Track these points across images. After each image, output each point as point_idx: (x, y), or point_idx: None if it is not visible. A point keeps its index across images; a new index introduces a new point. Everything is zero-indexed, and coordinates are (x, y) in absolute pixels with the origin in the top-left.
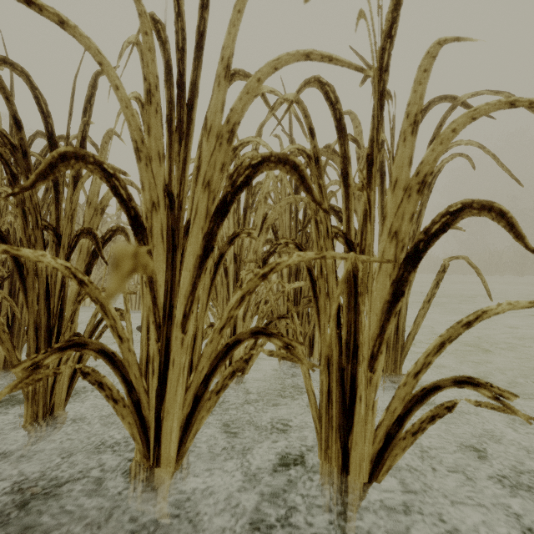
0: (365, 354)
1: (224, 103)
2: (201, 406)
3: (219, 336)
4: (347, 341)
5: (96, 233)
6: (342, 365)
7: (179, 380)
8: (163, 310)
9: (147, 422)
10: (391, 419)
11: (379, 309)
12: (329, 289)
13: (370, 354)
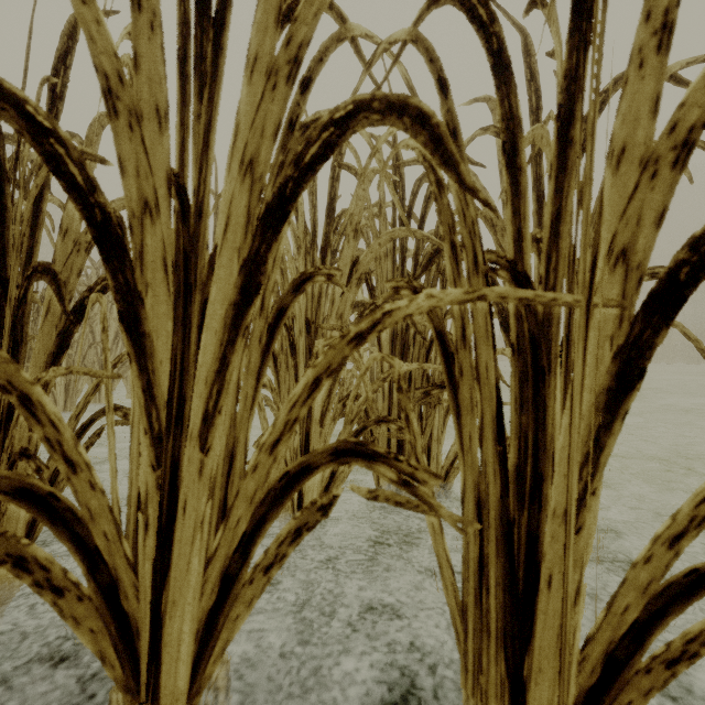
0: (558, 494)
1: (280, 5)
2: (235, 596)
3: (271, 459)
4: (519, 468)
5: (57, 270)
6: (509, 514)
7: (195, 542)
8: (167, 408)
9: (132, 623)
10: (618, 628)
11: (587, 405)
12: (479, 369)
13: (568, 494)
